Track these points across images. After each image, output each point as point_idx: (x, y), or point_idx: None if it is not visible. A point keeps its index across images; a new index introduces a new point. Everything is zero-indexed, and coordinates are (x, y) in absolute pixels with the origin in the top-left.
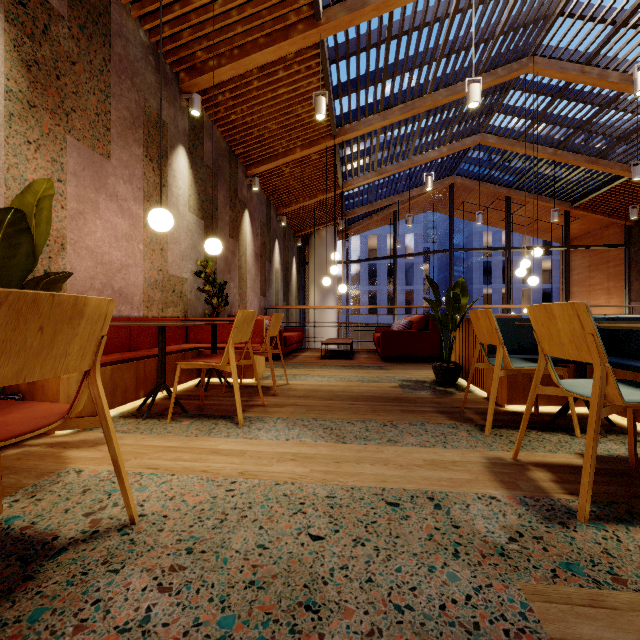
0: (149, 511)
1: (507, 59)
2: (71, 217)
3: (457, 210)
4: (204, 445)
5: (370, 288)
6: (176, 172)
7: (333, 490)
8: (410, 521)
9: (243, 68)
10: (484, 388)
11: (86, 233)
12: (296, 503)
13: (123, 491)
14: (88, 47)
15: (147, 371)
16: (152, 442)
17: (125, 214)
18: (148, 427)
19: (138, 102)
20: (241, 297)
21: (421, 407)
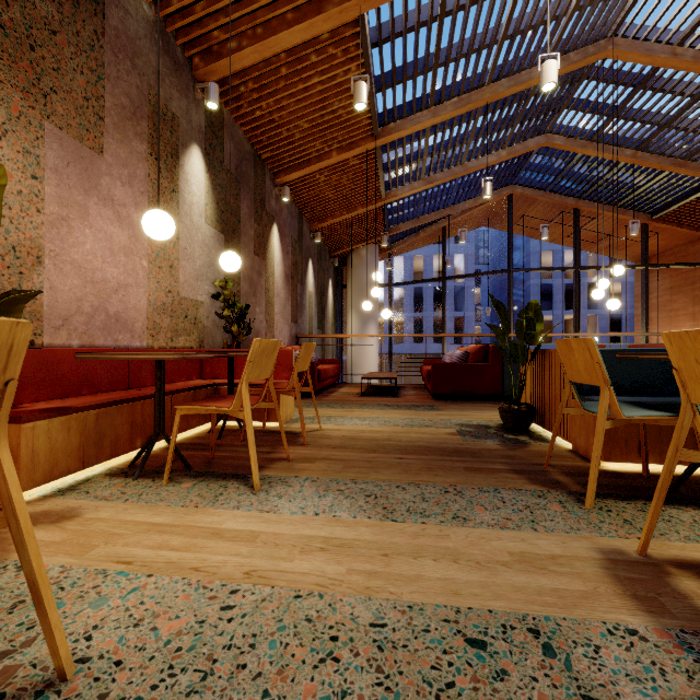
0: (96, 650)
1: (582, 41)
2: (50, 223)
3: (515, 225)
4: (203, 522)
5: (415, 315)
6: (189, 175)
7: (381, 610)
8: (510, 684)
9: (268, 51)
10: (568, 437)
11: (71, 244)
12: (324, 637)
13: (46, 629)
14: (74, 15)
15: (146, 415)
16: (135, 516)
17: (123, 223)
18: (137, 491)
19: (140, 88)
20: (269, 324)
21: (490, 464)
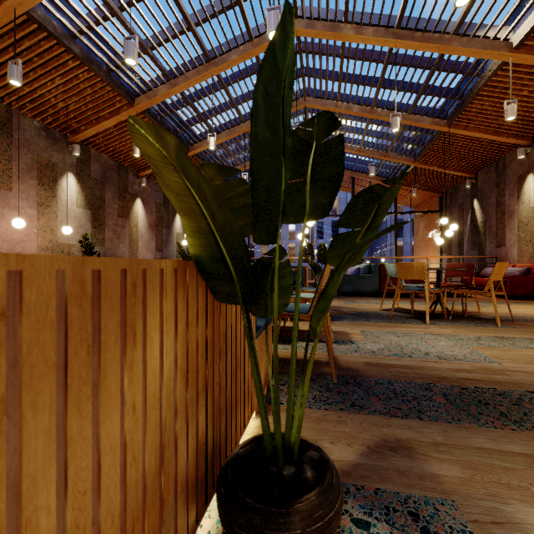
0: None
1: None
2: None
3: None
4: None
5: None
6: (65, 187)
7: None
8: None
9: (100, 129)
10: None
11: None
12: None
13: None
14: None
15: None
16: None
17: (23, 215)
18: None
19: (33, 158)
20: (132, 253)
21: None
